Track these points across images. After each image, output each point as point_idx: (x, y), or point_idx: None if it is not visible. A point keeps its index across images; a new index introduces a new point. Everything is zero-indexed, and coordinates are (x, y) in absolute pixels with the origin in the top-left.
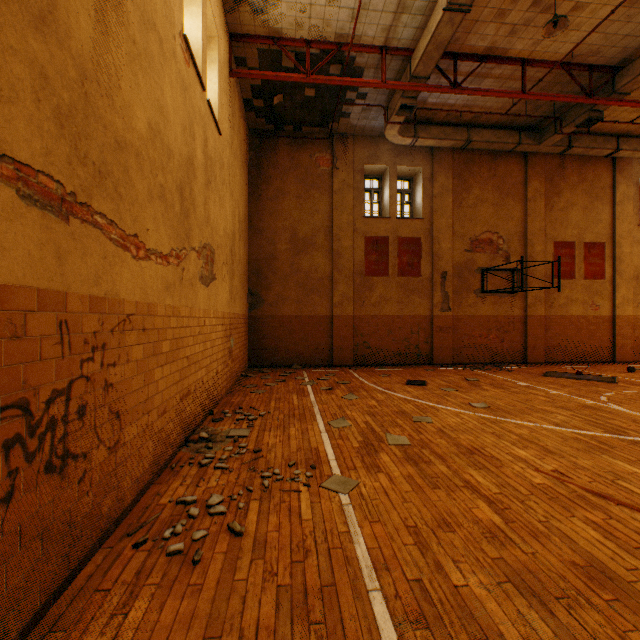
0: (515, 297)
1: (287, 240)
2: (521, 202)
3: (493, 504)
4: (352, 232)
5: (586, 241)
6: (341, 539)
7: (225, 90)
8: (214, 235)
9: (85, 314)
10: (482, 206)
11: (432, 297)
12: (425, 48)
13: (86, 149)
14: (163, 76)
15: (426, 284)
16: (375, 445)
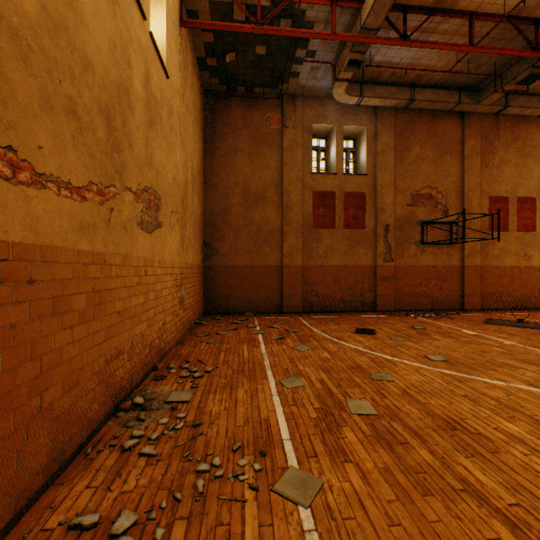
0: (453, 248)
1: (239, 194)
2: (458, 159)
3: (518, 530)
4: (301, 187)
5: (519, 196)
6: None
7: (175, 37)
8: (160, 180)
9: None
10: (422, 163)
11: (376, 248)
12: None
13: None
14: None
15: (370, 236)
16: (335, 415)
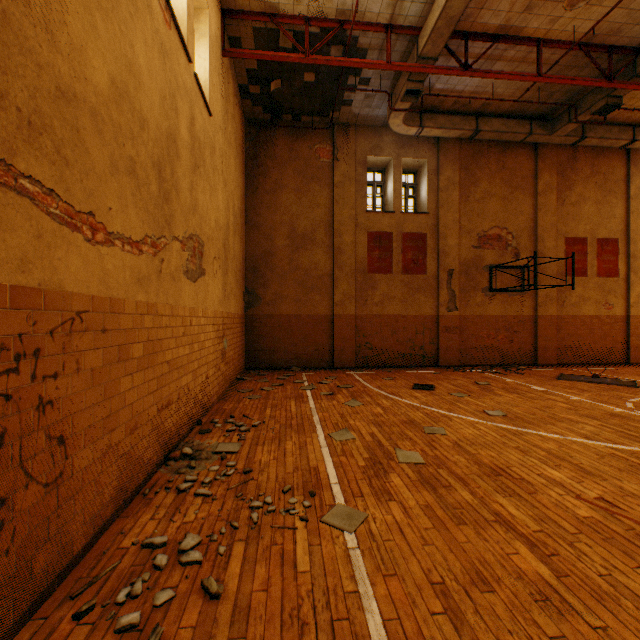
0: (525, 296)
1: (285, 235)
2: (531, 196)
3: (536, 548)
4: (354, 227)
5: (599, 237)
6: (348, 604)
7: (217, 69)
8: (203, 226)
9: (2, 310)
10: (490, 200)
11: (438, 296)
12: (434, 24)
13: (4, 87)
14: (133, 28)
15: (432, 282)
16: (384, 463)
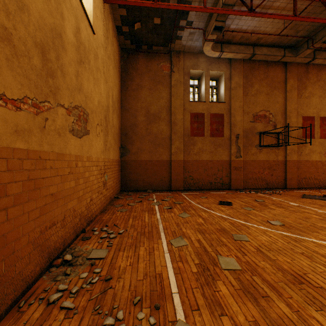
0: (279, 149)
1: (143, 115)
2: (283, 93)
3: None
4: (182, 110)
5: (321, 116)
6: None
7: (99, 8)
8: (88, 102)
9: None
10: (260, 95)
11: (230, 149)
12: None
13: None
14: None
15: (227, 141)
16: (211, 270)
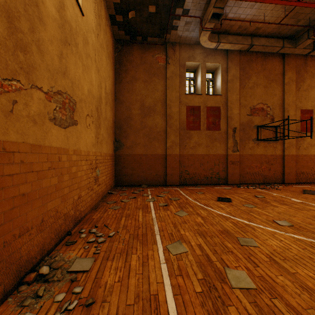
0: (277, 143)
1: (138, 108)
2: (281, 85)
3: None
4: (178, 103)
5: None
6: None
7: None
8: (75, 89)
9: None
10: (257, 88)
11: (227, 143)
12: None
13: None
14: None
15: (223, 135)
16: (218, 289)
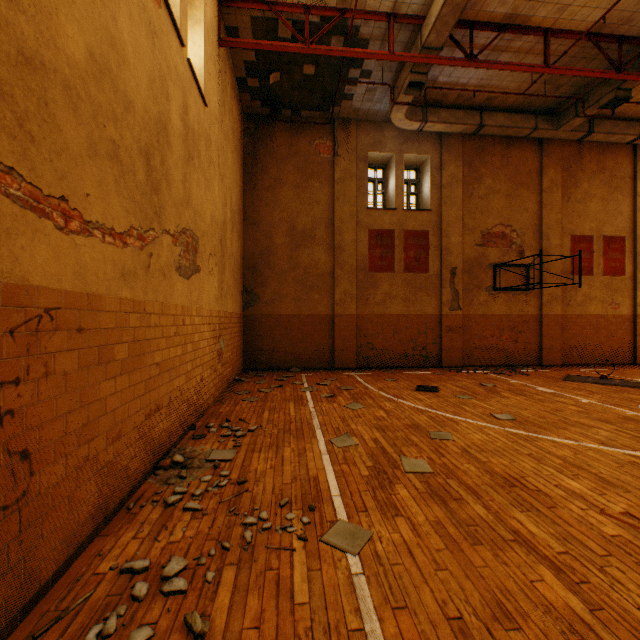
0: (529, 295)
1: (285, 233)
2: (536, 193)
3: (562, 573)
4: (355, 225)
5: (605, 235)
6: None
7: (213, 59)
8: (198, 220)
9: None
10: (494, 197)
11: (441, 295)
12: (439, 11)
13: None
14: None
15: (434, 281)
16: (388, 473)
